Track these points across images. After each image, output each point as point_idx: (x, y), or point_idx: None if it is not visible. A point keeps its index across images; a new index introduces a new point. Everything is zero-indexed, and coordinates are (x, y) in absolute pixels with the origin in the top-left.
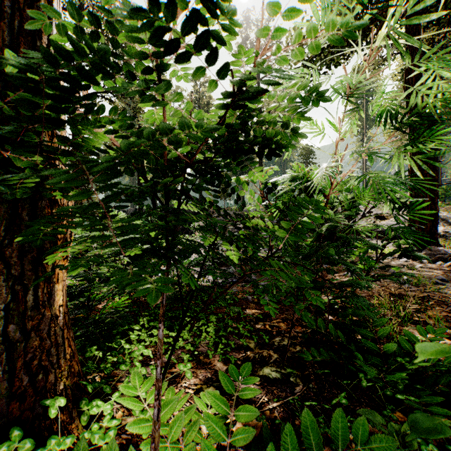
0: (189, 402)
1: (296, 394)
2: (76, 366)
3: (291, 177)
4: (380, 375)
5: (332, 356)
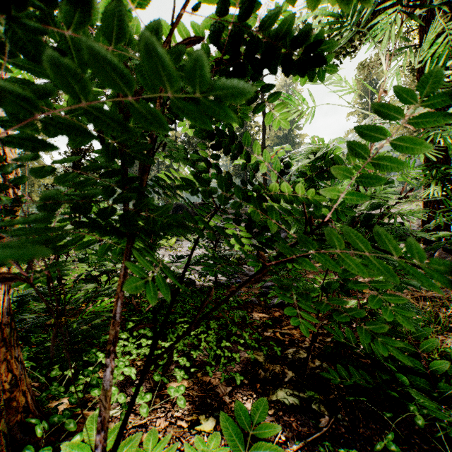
0: (180, 441)
1: (322, 429)
2: (22, 397)
3: (310, 152)
4: (451, 415)
5: (366, 377)
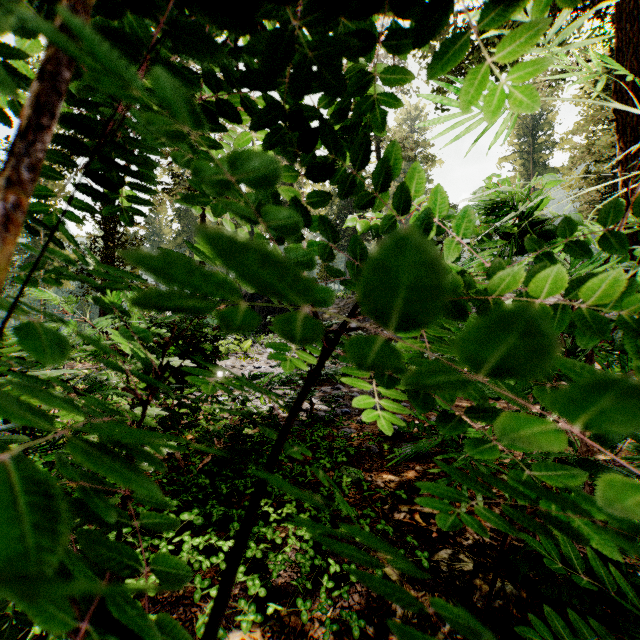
0: None
1: None
2: None
3: (488, 203)
4: None
5: (607, 639)
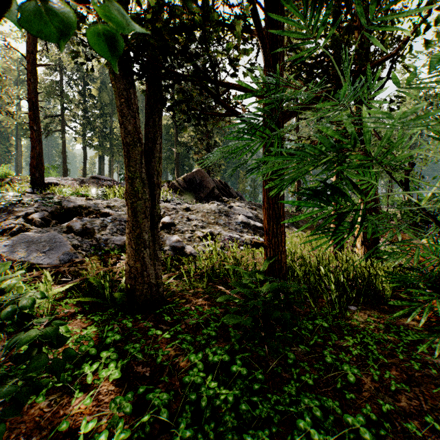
0: None
1: None
2: None
3: None
4: None
5: None
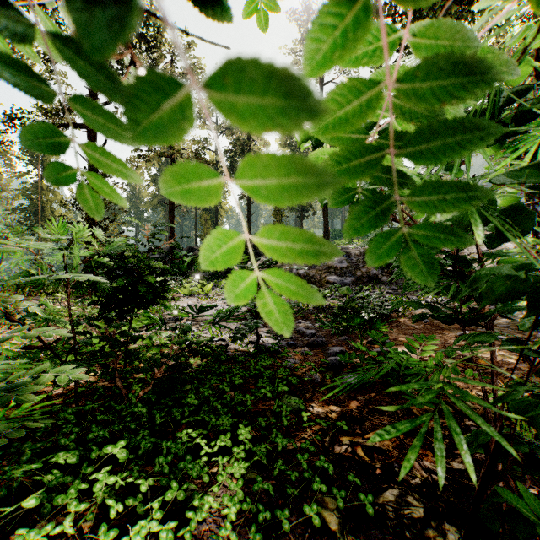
0: None
1: None
2: None
3: None
4: None
5: None
